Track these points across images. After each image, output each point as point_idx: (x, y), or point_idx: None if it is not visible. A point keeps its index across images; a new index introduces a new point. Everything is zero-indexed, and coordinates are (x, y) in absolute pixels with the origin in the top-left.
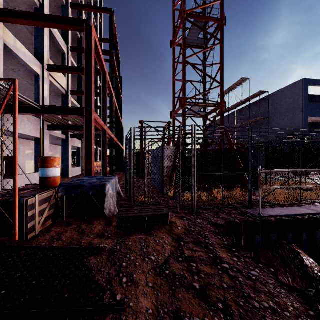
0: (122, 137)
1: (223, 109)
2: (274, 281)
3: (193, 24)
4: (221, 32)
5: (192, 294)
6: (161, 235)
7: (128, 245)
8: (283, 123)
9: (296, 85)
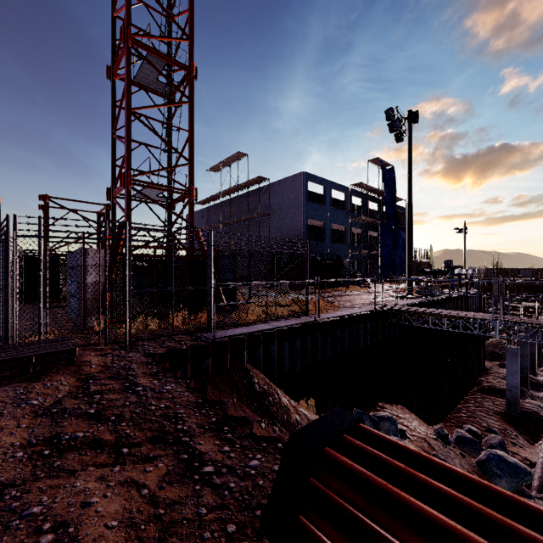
0: None
1: (192, 198)
2: (184, 388)
3: (146, 59)
4: (190, 88)
5: (82, 419)
6: (58, 377)
7: None
8: (285, 224)
9: (297, 178)
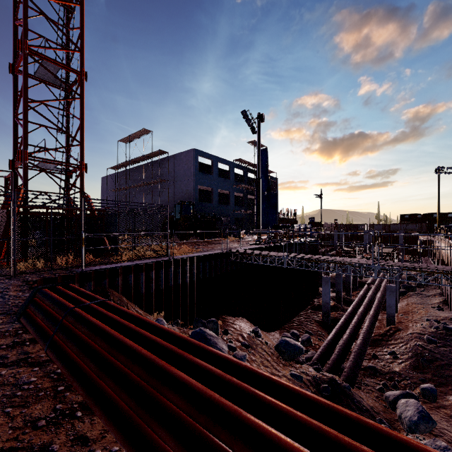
0: None
1: (82, 171)
2: None
3: (41, 65)
4: (81, 87)
5: None
6: None
7: None
8: (180, 189)
9: (189, 153)
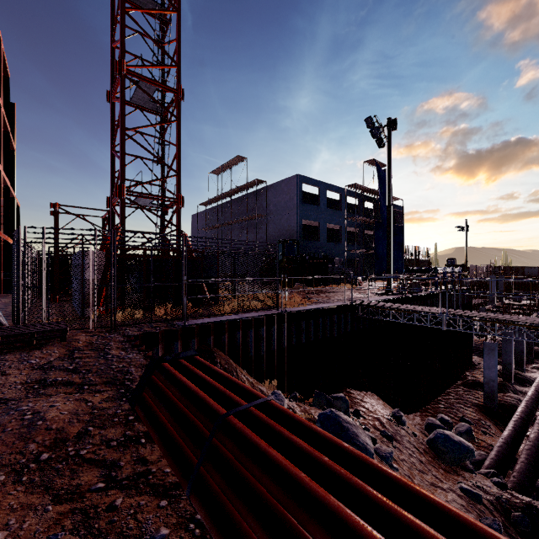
0: (16, 223)
1: (179, 205)
2: (142, 356)
3: (138, 86)
4: (178, 108)
5: (63, 371)
6: (53, 348)
7: (5, 358)
8: (281, 224)
9: (292, 180)
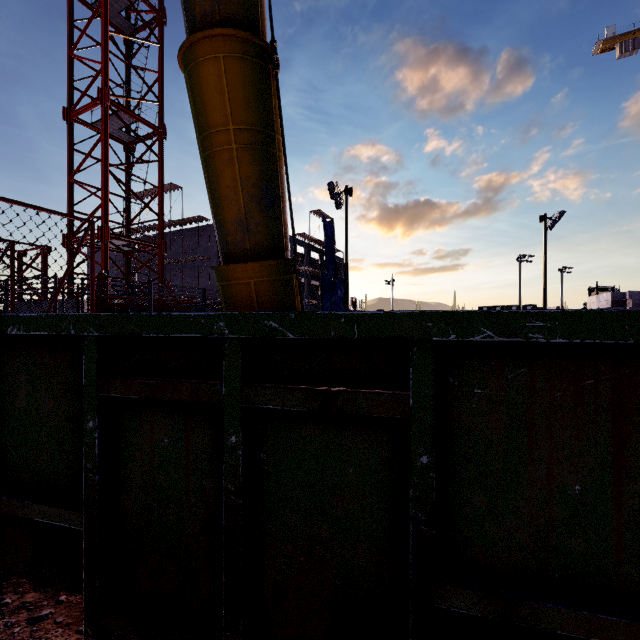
0: None
1: (164, 252)
2: None
3: (121, 119)
4: (161, 148)
5: None
6: None
7: None
8: None
9: None
